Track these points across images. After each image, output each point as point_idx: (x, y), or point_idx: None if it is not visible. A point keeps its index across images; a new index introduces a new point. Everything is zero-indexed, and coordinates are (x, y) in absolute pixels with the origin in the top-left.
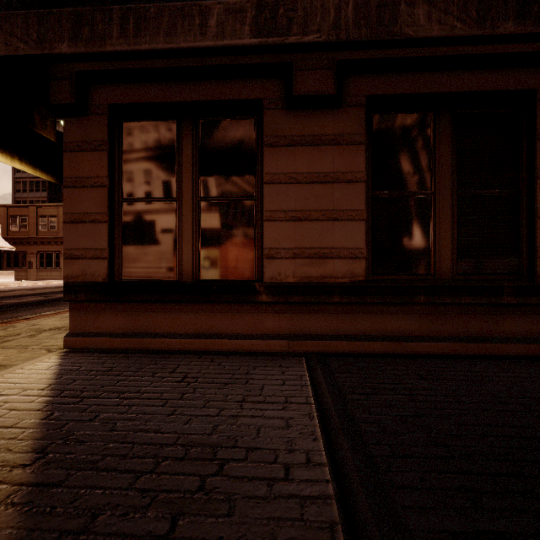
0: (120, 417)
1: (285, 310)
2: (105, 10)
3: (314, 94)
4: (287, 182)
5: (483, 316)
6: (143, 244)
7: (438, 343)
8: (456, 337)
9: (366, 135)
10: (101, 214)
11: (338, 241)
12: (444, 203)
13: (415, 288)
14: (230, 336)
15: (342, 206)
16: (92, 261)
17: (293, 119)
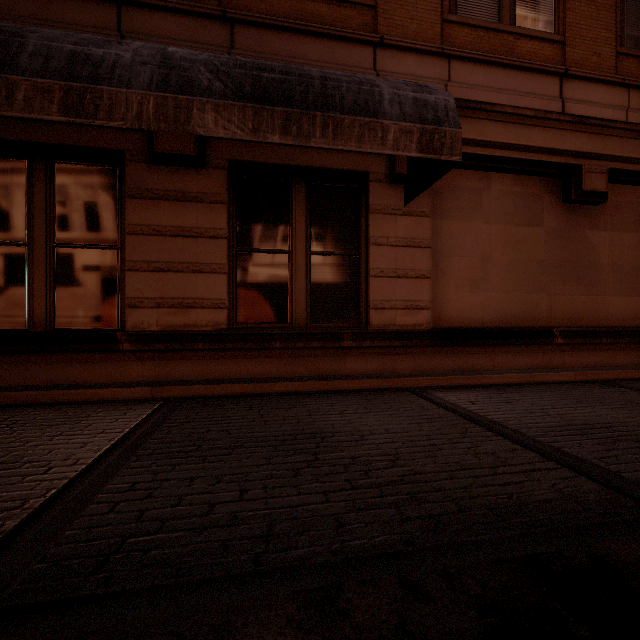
0: None
1: (150, 357)
2: None
3: (175, 153)
4: (150, 234)
5: (330, 358)
6: None
7: (292, 383)
8: (308, 376)
9: (228, 196)
10: None
11: (202, 292)
12: (299, 261)
13: (272, 335)
14: (89, 385)
15: (205, 259)
16: None
17: (156, 173)
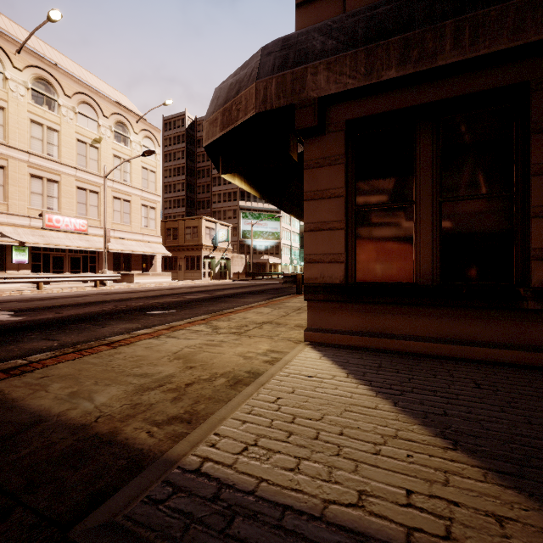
0: (472, 416)
1: None
2: (435, 28)
3: None
4: None
5: None
6: (376, 248)
7: None
8: None
9: None
10: (338, 222)
11: None
12: None
13: None
14: (483, 344)
15: None
16: (329, 264)
17: None
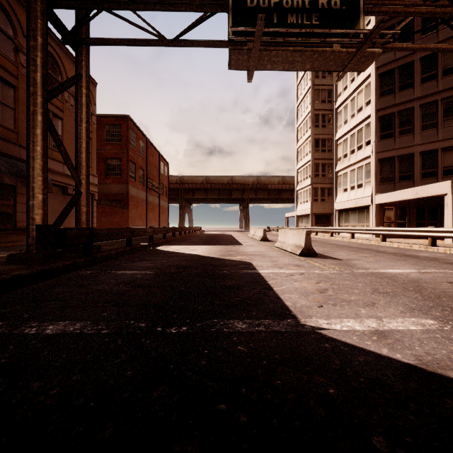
0: None
1: None
2: None
3: None
4: None
5: (5, 237)
6: None
7: None
8: None
9: None
10: None
11: None
12: None
13: None
14: None
15: None
16: None
17: None
